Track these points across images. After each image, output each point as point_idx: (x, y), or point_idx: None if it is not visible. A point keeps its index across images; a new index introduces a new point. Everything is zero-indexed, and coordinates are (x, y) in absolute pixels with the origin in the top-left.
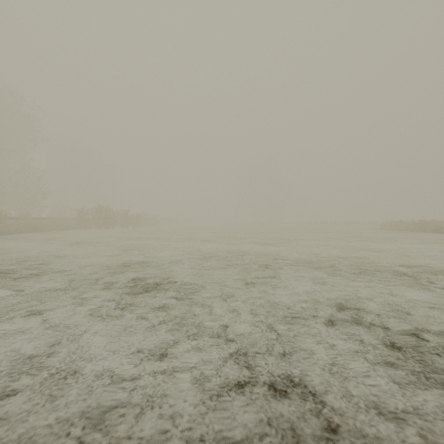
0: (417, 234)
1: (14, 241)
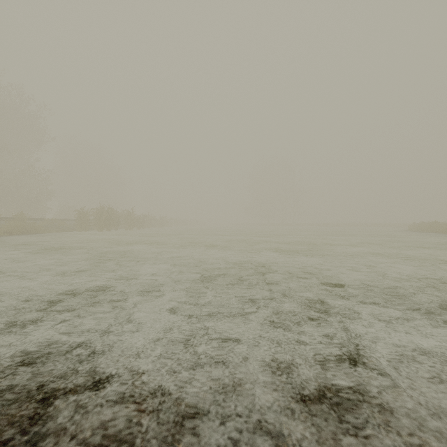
0: None
1: None
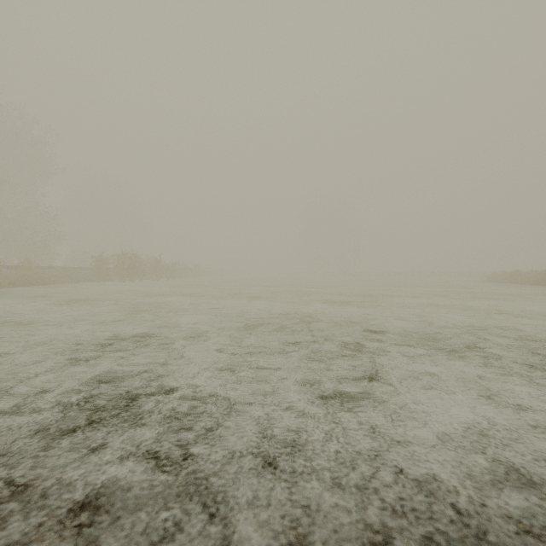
0: None
1: None
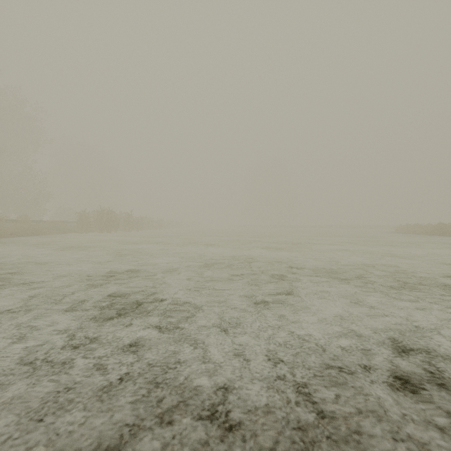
0: (438, 238)
1: (5, 245)
